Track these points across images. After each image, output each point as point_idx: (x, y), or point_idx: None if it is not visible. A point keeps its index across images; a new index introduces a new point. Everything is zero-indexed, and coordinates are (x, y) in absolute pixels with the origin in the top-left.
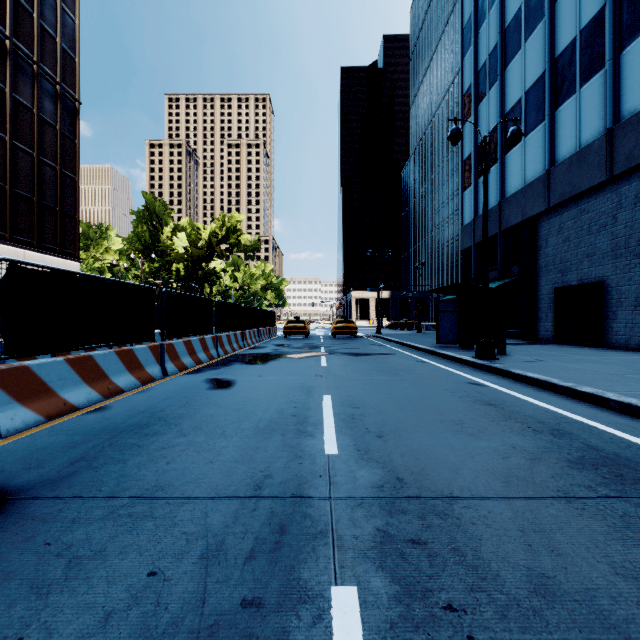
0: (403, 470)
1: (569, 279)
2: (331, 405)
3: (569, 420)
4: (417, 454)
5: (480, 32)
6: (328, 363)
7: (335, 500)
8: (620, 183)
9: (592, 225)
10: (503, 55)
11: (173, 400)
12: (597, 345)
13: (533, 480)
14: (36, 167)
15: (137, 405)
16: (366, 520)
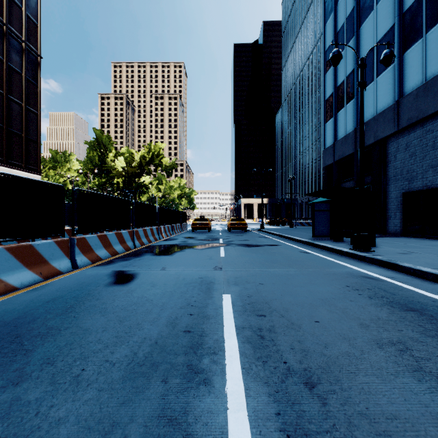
0: None
1: (415, 185)
2: (232, 311)
3: None
4: None
5: (339, 2)
6: (226, 254)
7: None
8: None
9: (436, 142)
10: (358, 17)
11: (58, 302)
12: None
13: None
14: (5, 103)
15: (11, 311)
16: None
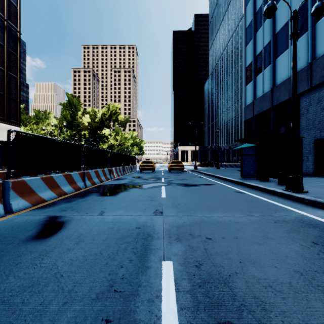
0: None
1: None
2: (176, 310)
3: None
4: None
5: None
6: (167, 194)
7: None
8: None
9: None
10: None
11: None
12: None
13: None
14: None
15: None
16: None
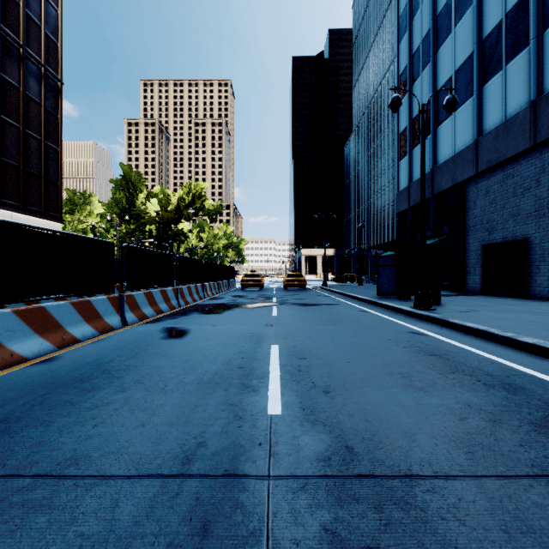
0: (352, 436)
1: (495, 237)
2: (278, 356)
3: (517, 372)
4: (366, 414)
5: (414, 20)
6: (278, 313)
7: (274, 480)
8: (543, 150)
9: (517, 188)
10: (435, 39)
11: (124, 350)
12: (521, 296)
13: (500, 450)
14: (22, 139)
15: (87, 356)
16: (310, 512)
